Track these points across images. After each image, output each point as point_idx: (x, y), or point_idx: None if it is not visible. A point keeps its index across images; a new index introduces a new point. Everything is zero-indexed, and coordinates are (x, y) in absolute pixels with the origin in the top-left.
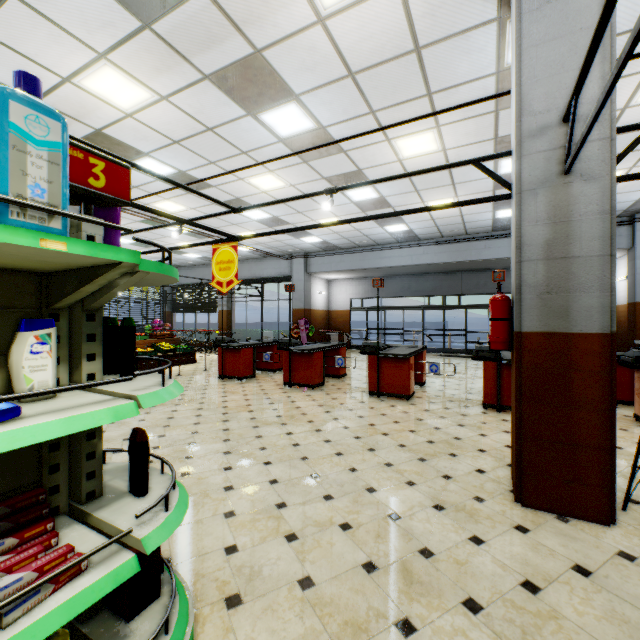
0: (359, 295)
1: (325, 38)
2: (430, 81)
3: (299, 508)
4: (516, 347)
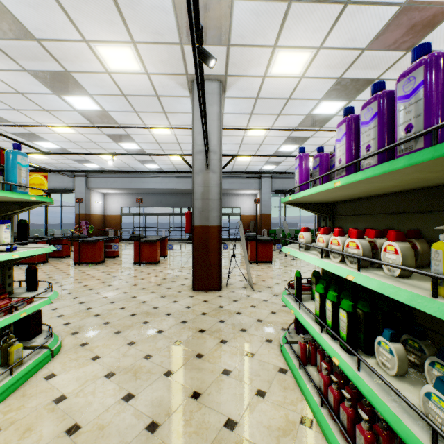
0: (128, 205)
1: (110, 79)
2: (165, 108)
3: (99, 308)
4: (193, 231)
